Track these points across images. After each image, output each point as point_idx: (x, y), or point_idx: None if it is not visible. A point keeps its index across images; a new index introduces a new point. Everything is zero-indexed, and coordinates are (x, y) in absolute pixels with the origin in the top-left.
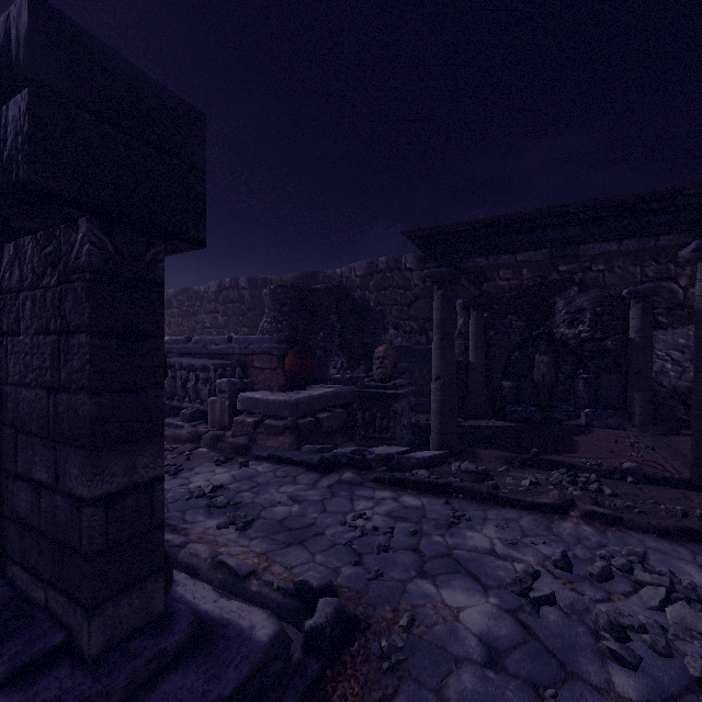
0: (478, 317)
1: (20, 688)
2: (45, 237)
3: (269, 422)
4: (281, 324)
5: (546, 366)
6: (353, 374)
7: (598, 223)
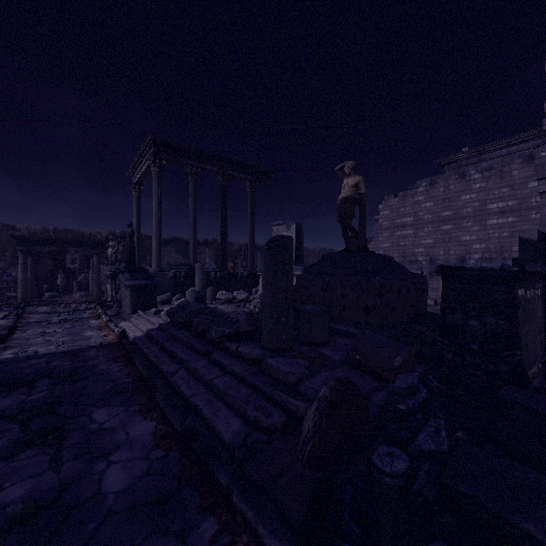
0: (33, 259)
1: None
2: None
3: None
4: None
5: (63, 279)
6: None
7: (73, 243)
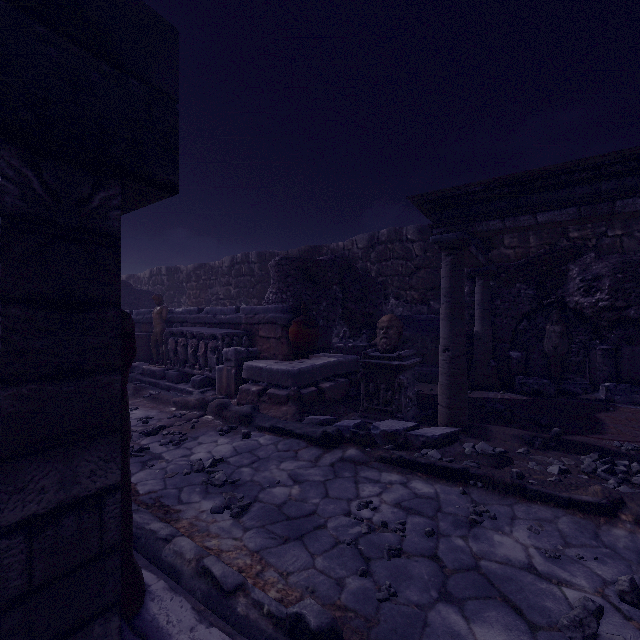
0: (484, 286)
1: None
2: None
3: (272, 392)
4: (285, 294)
5: (559, 337)
6: (355, 343)
7: (639, 174)
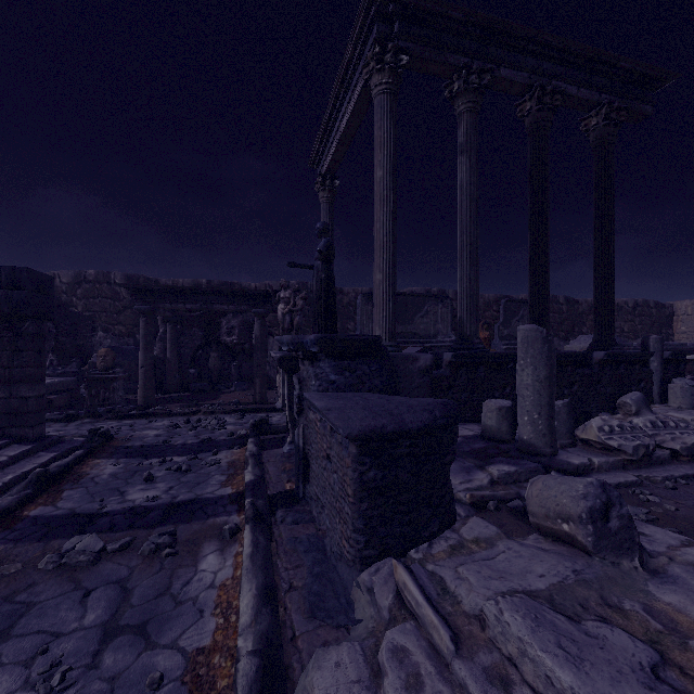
0: (173, 329)
1: (18, 443)
2: (3, 321)
3: None
4: None
5: (216, 359)
6: (65, 370)
7: (221, 296)
